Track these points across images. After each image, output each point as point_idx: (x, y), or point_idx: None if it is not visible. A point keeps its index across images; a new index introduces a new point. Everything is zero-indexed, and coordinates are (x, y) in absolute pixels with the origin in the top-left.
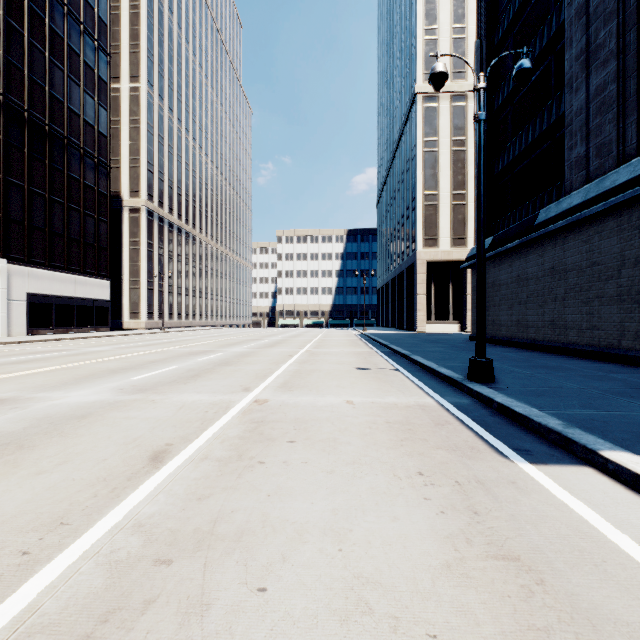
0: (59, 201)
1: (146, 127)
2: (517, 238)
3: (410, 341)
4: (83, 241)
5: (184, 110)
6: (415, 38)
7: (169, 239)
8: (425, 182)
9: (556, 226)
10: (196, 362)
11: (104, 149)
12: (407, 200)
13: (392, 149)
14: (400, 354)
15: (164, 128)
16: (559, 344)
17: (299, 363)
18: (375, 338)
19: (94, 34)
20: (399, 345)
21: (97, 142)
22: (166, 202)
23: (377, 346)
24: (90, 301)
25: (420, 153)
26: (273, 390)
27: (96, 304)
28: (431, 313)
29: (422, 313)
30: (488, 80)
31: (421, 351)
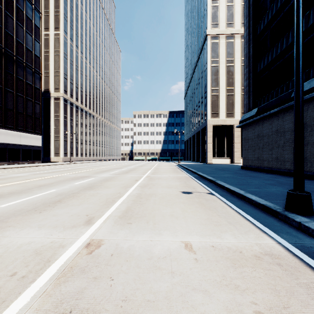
0: (11, 91)
1: (63, 55)
2: (277, 106)
3: (208, 169)
4: (25, 114)
5: (84, 47)
6: (206, 5)
7: (76, 114)
8: (212, 82)
9: (311, 95)
10: (70, 186)
11: (38, 64)
12: (201, 93)
13: (193, 67)
14: (207, 179)
15: (73, 56)
16: (311, 173)
17: (141, 187)
18: (186, 167)
19: (32, 1)
20: (203, 172)
21: (34, 60)
22: (74, 95)
23: (189, 172)
24: (29, 146)
25: (209, 67)
26: (113, 222)
27: (33, 148)
28: (215, 153)
29: (210, 153)
30: (253, 17)
31: (220, 177)
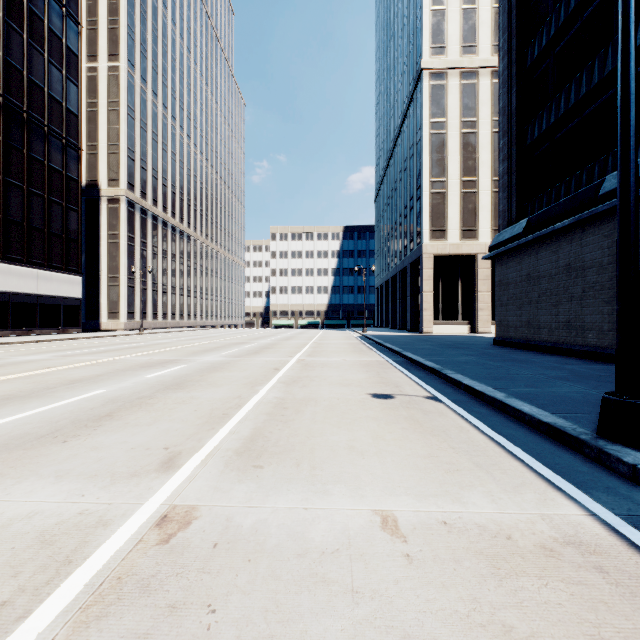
0: (17, 184)
1: (126, 110)
2: (569, 216)
3: (424, 346)
4: (48, 231)
5: (170, 96)
6: (421, 9)
7: (153, 233)
8: (432, 168)
9: None
10: (136, 382)
11: (74, 129)
12: (411, 189)
13: (393, 137)
14: (423, 367)
15: (147, 113)
16: None
17: (286, 384)
18: (380, 342)
19: None
20: (415, 352)
21: (65, 120)
22: (149, 193)
23: (386, 353)
24: (57, 299)
25: (426, 135)
26: (221, 465)
27: (64, 302)
28: (438, 313)
29: (429, 313)
30: (519, 31)
31: (450, 362)
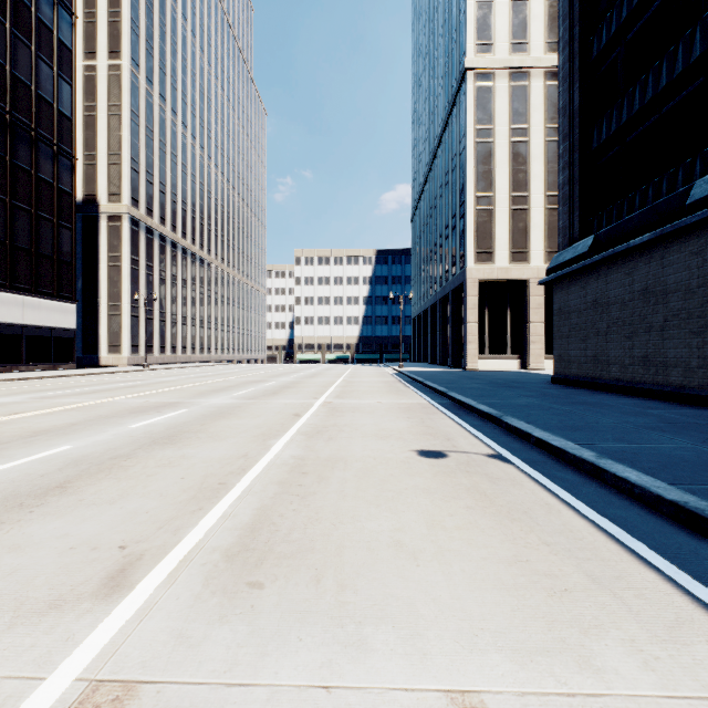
0: None
1: (129, 115)
2: (647, 230)
3: (472, 385)
4: (35, 251)
5: (180, 100)
6: (465, 0)
7: (160, 255)
8: (477, 181)
9: None
10: (117, 434)
11: (67, 135)
12: (453, 206)
13: (432, 148)
14: (477, 412)
15: (154, 119)
16: None
17: (307, 436)
18: (420, 379)
19: None
20: (463, 393)
21: (56, 124)
22: (156, 210)
23: (428, 393)
24: (46, 330)
25: (471, 144)
26: (199, 582)
27: (55, 334)
28: (484, 346)
29: (474, 346)
30: (582, 17)
31: (509, 406)
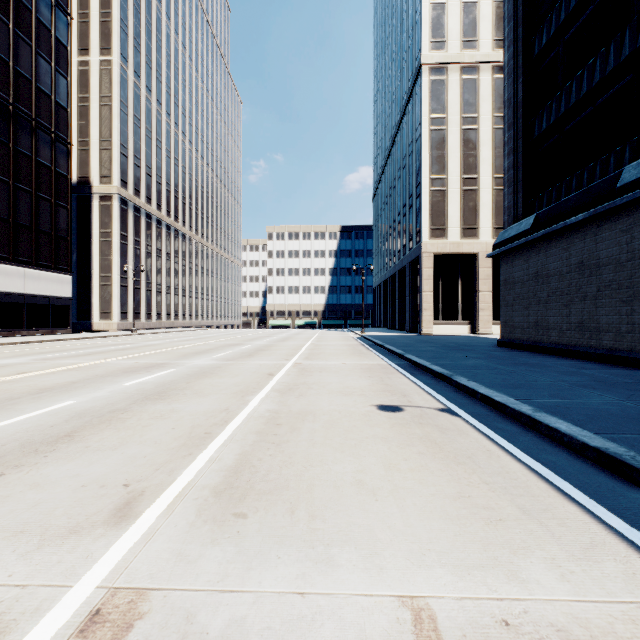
0: (2, 179)
1: (119, 105)
2: (582, 210)
3: (427, 348)
4: (35, 228)
5: (164, 91)
6: (420, 2)
7: (147, 231)
8: (432, 164)
9: None
10: (113, 391)
11: (64, 123)
12: (410, 187)
13: (391, 134)
14: (430, 371)
15: (141, 109)
16: None
17: (280, 393)
18: (380, 343)
19: None
20: (418, 355)
21: (54, 114)
22: (143, 190)
23: (387, 355)
24: (45, 299)
25: (426, 132)
26: (192, 513)
27: (53, 302)
28: (438, 313)
29: (428, 313)
30: (525, 19)
31: (459, 366)
